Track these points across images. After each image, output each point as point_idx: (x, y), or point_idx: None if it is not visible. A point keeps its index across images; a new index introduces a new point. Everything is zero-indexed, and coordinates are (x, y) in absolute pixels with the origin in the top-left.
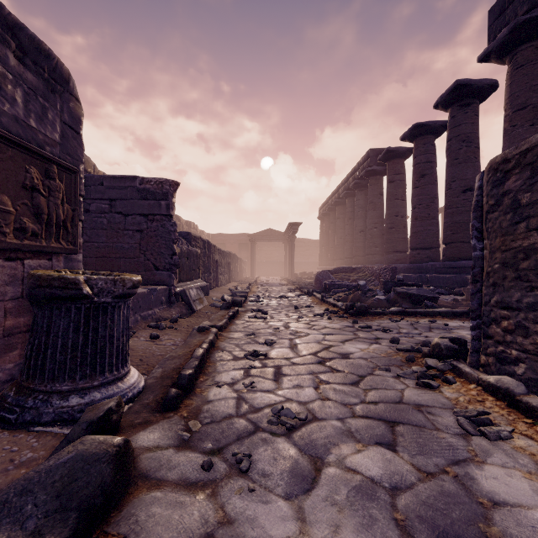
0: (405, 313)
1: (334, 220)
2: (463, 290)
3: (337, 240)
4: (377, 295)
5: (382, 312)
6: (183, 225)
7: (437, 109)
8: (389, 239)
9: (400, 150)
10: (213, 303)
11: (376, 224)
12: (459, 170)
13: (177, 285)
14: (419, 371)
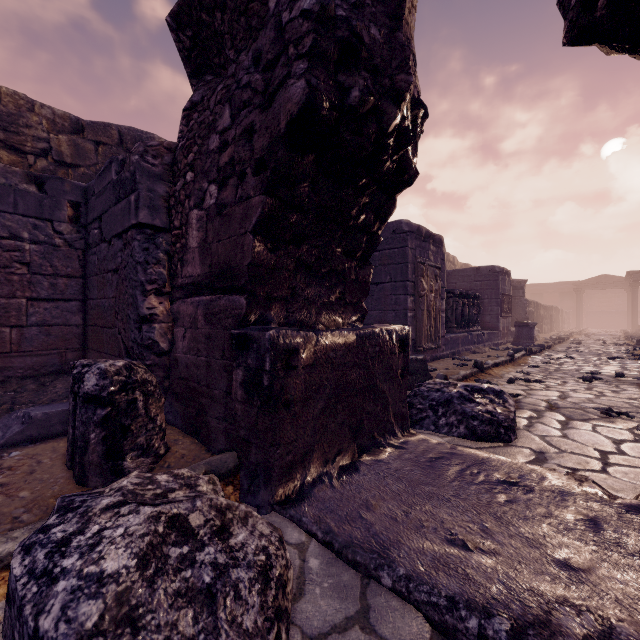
0: None
1: None
2: None
3: None
4: None
5: None
6: None
7: None
8: None
9: None
10: (545, 338)
11: None
12: None
13: None
14: (626, 349)
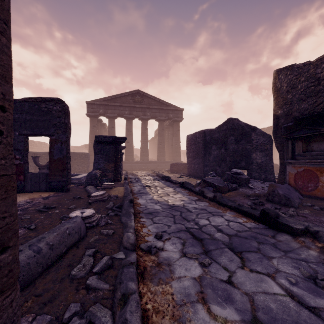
0: None
1: None
2: None
3: None
4: None
5: None
6: (37, 144)
7: None
8: None
9: None
10: None
11: None
12: None
13: None
14: None
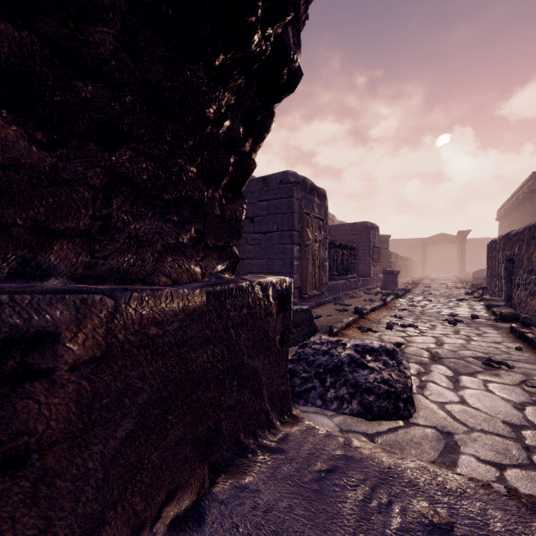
0: None
1: (511, 223)
2: None
3: None
4: None
5: None
6: None
7: None
8: None
9: None
10: (404, 283)
11: None
12: None
13: None
14: (466, 292)
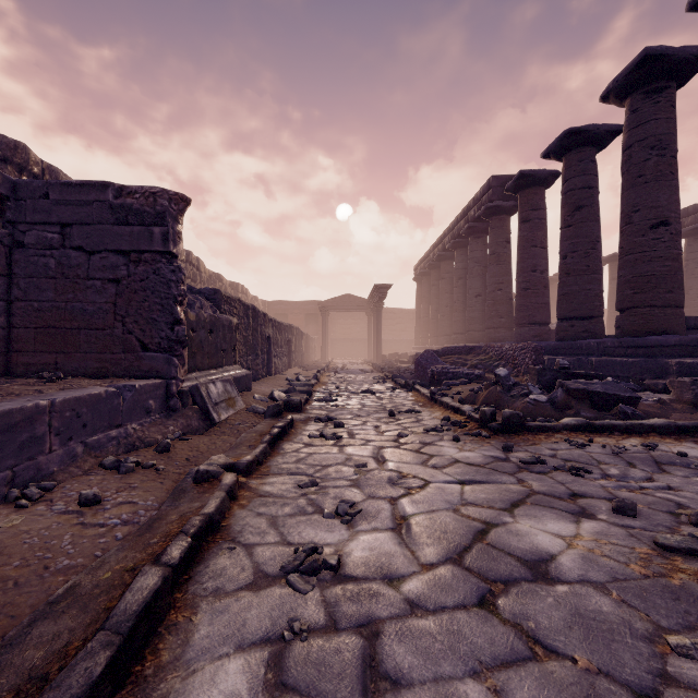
0: (591, 427)
1: (436, 282)
2: (670, 384)
3: (441, 309)
4: (531, 393)
5: (549, 426)
6: (227, 288)
7: (606, 103)
8: (523, 306)
9: (539, 173)
10: (251, 405)
11: (500, 284)
12: (646, 193)
13: (188, 376)
14: None
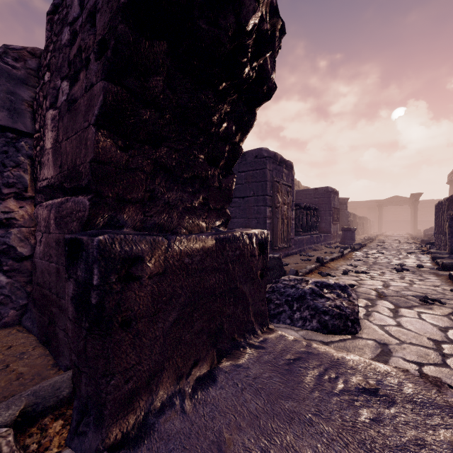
0: None
1: None
2: None
3: None
4: None
5: None
6: None
7: None
8: None
9: None
10: (361, 239)
11: None
12: None
13: None
14: (416, 246)
